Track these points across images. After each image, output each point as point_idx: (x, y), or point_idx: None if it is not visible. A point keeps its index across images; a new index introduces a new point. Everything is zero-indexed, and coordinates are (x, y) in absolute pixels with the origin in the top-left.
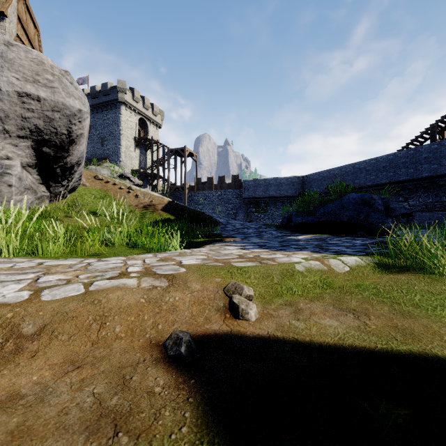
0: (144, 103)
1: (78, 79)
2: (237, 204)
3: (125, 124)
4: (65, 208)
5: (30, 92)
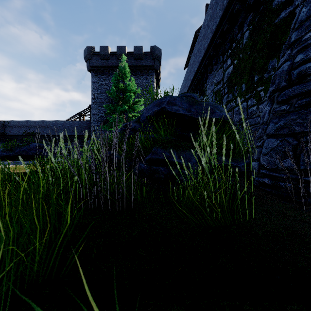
0: None
1: None
2: None
3: None
4: None
5: None
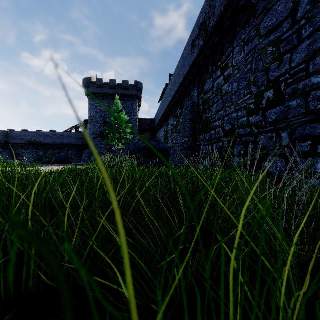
0: None
1: None
2: None
3: None
4: None
5: None
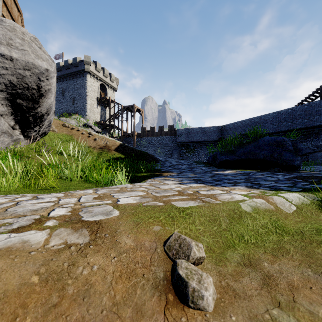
0: (104, 72)
1: (55, 55)
2: (173, 147)
3: (90, 88)
4: (37, 148)
5: (4, 53)
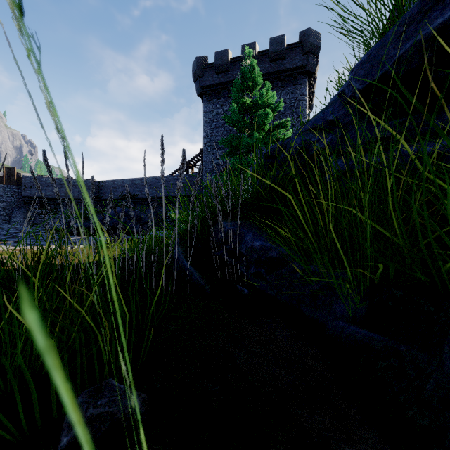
0: None
1: None
2: (14, 203)
3: None
4: None
5: None
